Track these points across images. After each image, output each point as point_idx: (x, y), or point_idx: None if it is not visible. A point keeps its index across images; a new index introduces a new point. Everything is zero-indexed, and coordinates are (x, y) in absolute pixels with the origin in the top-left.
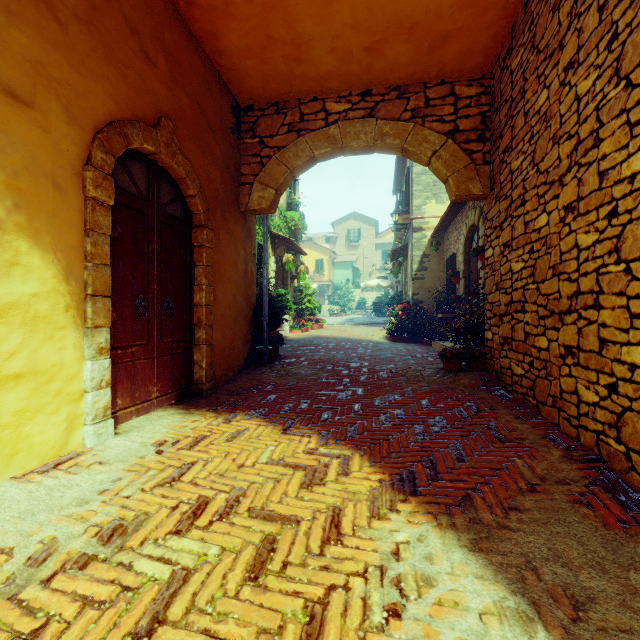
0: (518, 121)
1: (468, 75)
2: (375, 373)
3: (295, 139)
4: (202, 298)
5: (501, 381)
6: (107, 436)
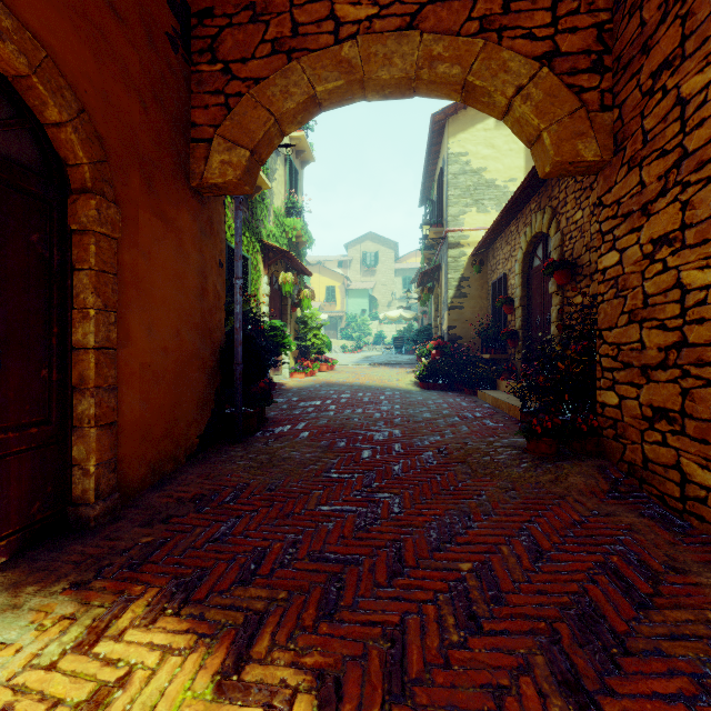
0: None
1: None
2: (415, 455)
3: (284, 66)
4: (88, 334)
5: (646, 484)
6: None
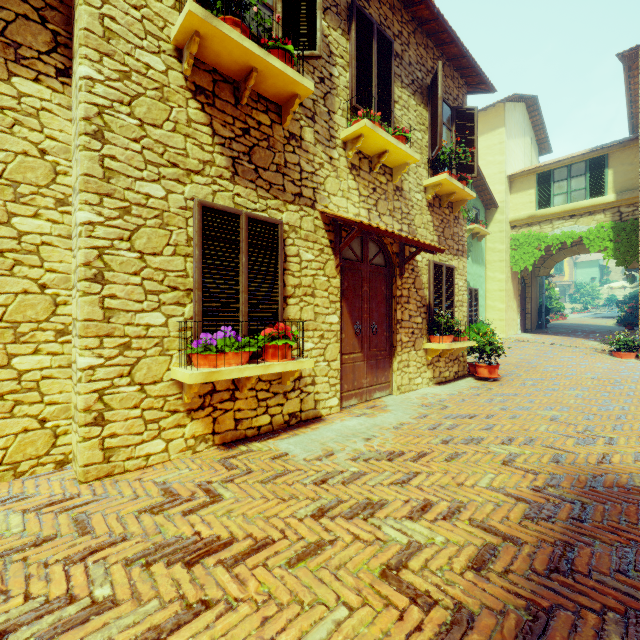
0: None
1: None
2: (593, 331)
3: (558, 252)
4: (528, 306)
5: None
6: (520, 333)
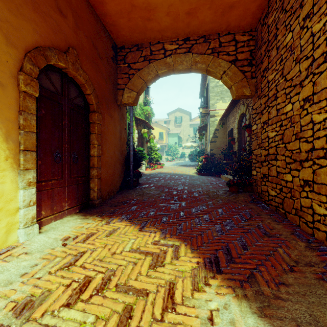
0: (272, 53)
1: (243, 29)
2: (191, 193)
3: (147, 64)
4: (95, 152)
5: (262, 198)
6: (33, 234)
